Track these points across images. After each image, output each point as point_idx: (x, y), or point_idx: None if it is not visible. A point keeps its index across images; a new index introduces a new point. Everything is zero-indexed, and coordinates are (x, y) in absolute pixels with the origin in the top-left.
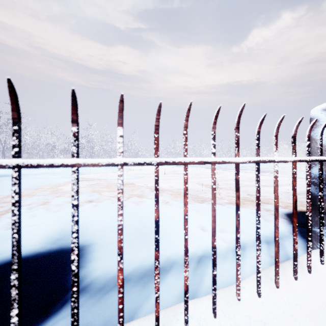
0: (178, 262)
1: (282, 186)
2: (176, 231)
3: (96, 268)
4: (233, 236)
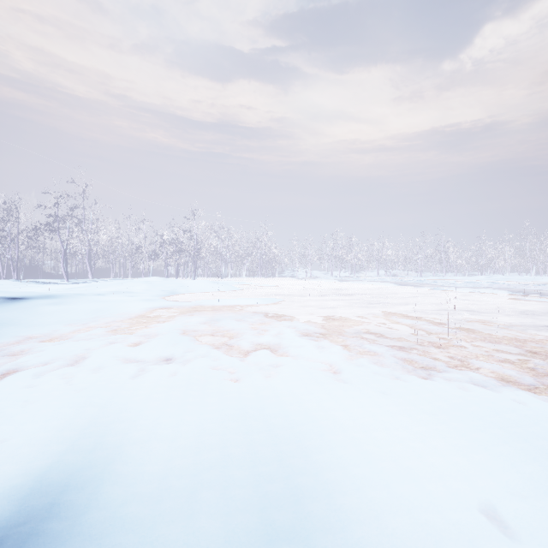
0: None
1: None
2: (406, 541)
3: None
4: None
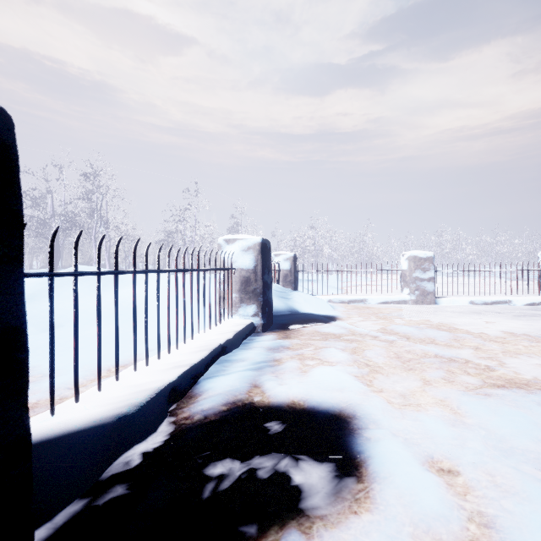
0: None
1: None
2: None
3: None
4: None
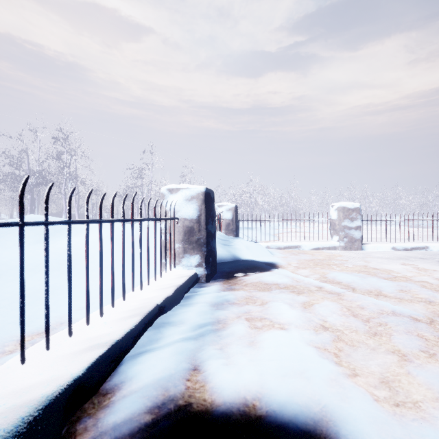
0: None
1: None
2: None
3: None
4: None
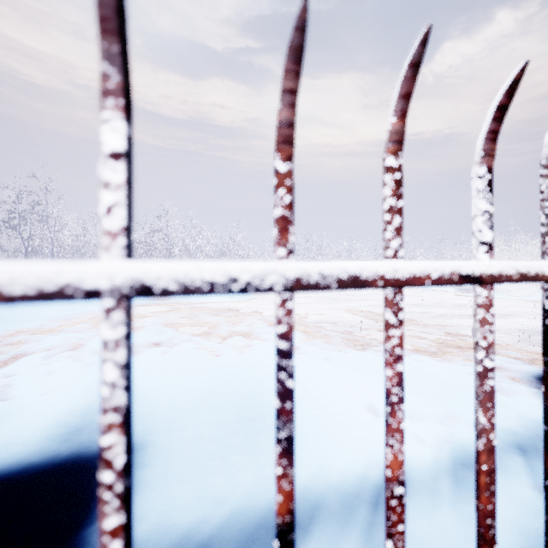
0: (326, 502)
1: (509, 318)
2: (318, 416)
3: (140, 516)
4: (439, 431)
